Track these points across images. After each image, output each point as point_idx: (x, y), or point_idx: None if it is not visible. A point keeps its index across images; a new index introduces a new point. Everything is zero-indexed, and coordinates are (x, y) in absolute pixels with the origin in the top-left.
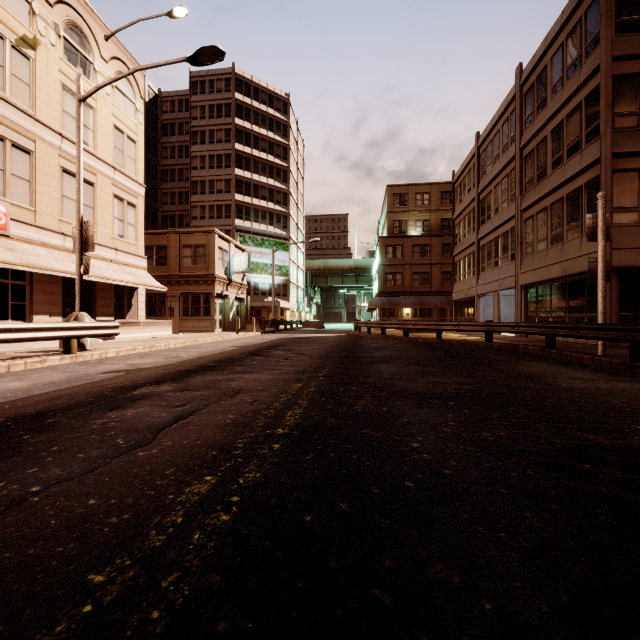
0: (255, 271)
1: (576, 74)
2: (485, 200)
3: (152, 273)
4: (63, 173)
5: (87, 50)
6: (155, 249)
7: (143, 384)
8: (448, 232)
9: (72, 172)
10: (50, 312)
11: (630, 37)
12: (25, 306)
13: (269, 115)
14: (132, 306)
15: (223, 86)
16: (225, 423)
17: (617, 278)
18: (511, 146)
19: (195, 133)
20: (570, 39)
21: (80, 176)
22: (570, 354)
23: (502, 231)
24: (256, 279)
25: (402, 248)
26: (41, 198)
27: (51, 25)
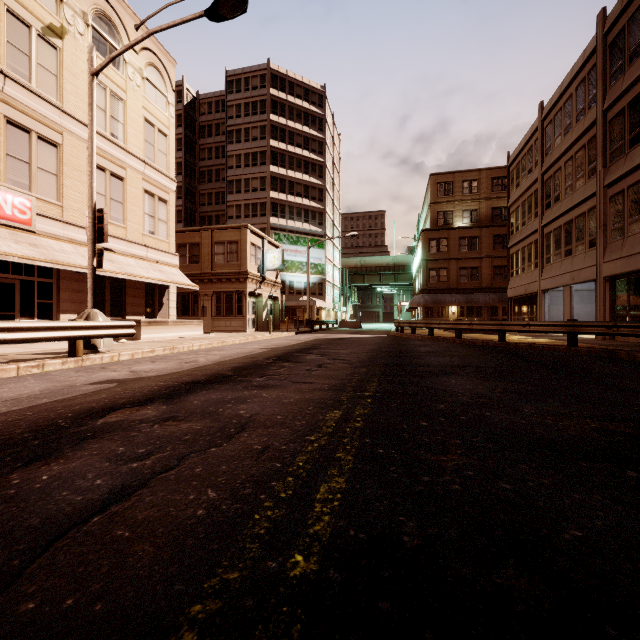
0: (290, 270)
1: None
2: (551, 180)
3: (185, 271)
4: None
5: (116, 40)
6: (188, 247)
7: (122, 405)
8: (500, 222)
9: (101, 166)
10: (78, 311)
11: None
12: (52, 304)
13: (304, 109)
14: (163, 305)
15: (258, 83)
16: (192, 519)
17: None
18: (589, 111)
19: (231, 132)
20: None
21: (93, 159)
22: None
23: (576, 214)
24: (291, 278)
25: (447, 241)
26: (68, 193)
27: (79, 14)
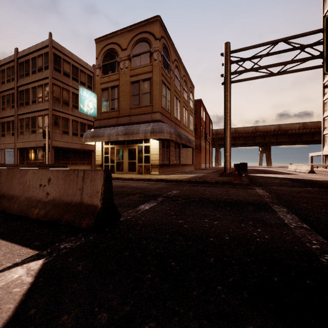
0: None
1: (41, 73)
2: None
3: None
4: None
5: None
6: None
7: None
8: None
9: None
10: None
11: (58, 73)
12: None
13: None
14: None
15: None
16: None
17: (54, 150)
18: (12, 82)
19: None
20: (39, 58)
21: None
22: None
23: (7, 120)
24: None
25: None
26: None
27: None
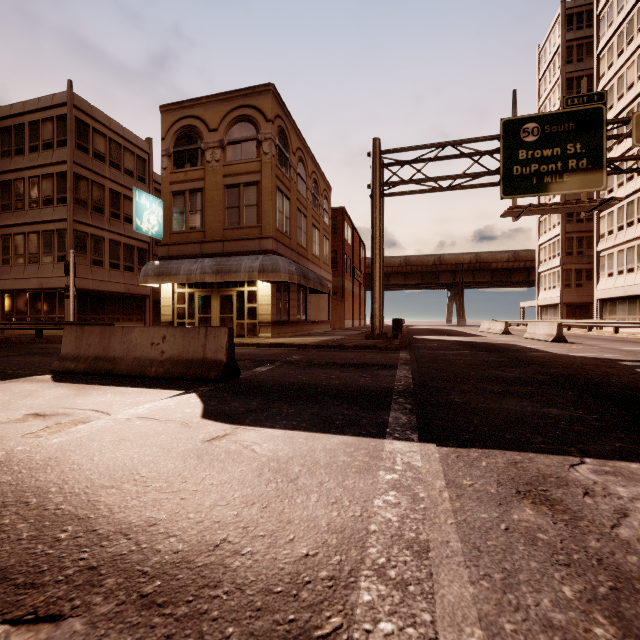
0: None
1: (50, 152)
2: None
3: None
4: None
5: None
6: None
7: None
8: None
9: None
10: None
11: (84, 155)
12: None
13: None
14: None
15: None
16: None
17: (77, 294)
18: None
19: None
20: (46, 124)
21: None
22: (55, 339)
23: None
24: None
25: None
26: None
27: None
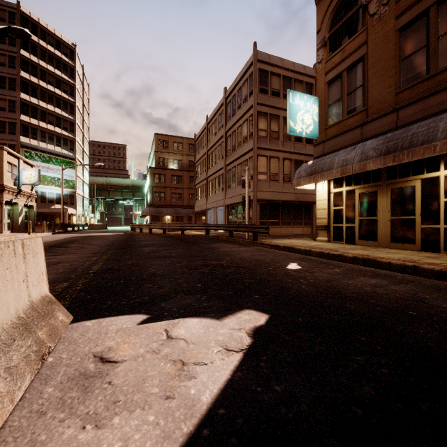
0: (42, 182)
1: (246, 104)
2: (211, 155)
3: None
4: None
5: None
6: None
7: None
8: (193, 169)
9: None
10: None
11: (264, 96)
12: None
13: (56, 56)
14: None
15: (6, 17)
16: (60, 272)
17: (259, 204)
18: (222, 129)
19: None
20: (244, 86)
21: None
22: (236, 239)
23: (218, 174)
24: (43, 189)
25: (165, 176)
26: None
27: None
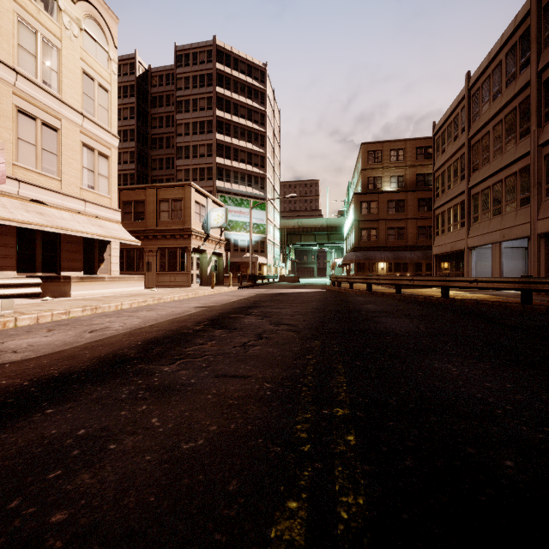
0: (235, 229)
1: None
2: (479, 144)
3: (130, 228)
4: (18, 113)
5: None
6: (133, 204)
7: None
8: (423, 187)
9: (30, 114)
10: (0, 266)
11: None
12: None
13: (248, 84)
14: (104, 260)
15: (205, 58)
16: None
17: None
18: (521, 74)
19: (180, 102)
20: None
21: None
22: None
23: (506, 174)
24: (236, 236)
25: (377, 204)
26: None
27: None
